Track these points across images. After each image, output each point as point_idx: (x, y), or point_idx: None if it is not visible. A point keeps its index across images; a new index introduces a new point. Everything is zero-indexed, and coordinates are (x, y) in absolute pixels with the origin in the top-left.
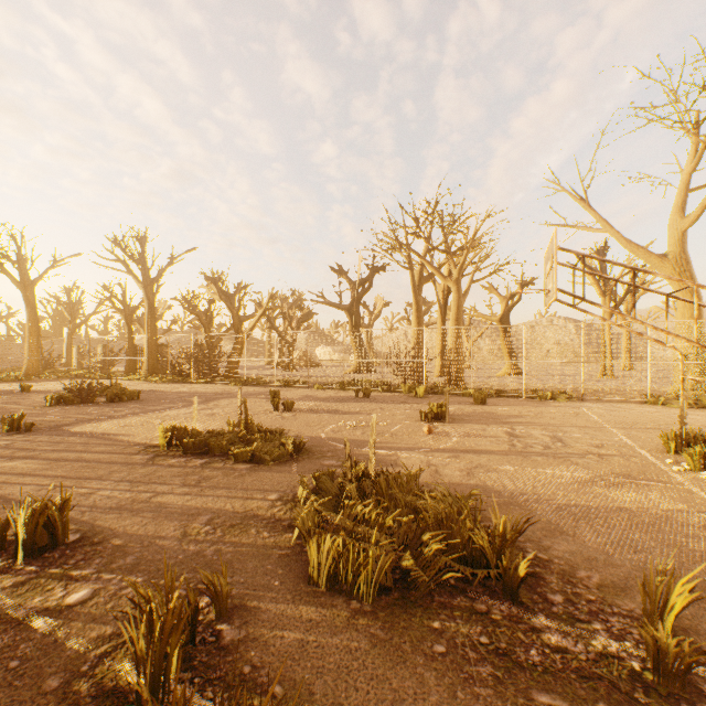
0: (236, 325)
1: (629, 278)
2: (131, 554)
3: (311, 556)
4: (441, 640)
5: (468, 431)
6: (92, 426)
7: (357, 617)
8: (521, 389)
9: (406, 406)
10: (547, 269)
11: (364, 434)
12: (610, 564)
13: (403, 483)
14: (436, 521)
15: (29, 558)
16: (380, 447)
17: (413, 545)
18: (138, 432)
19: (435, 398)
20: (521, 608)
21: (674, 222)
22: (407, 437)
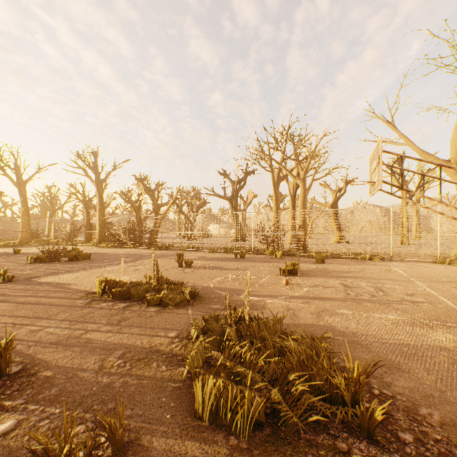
0: (156, 210)
1: (419, 178)
2: (56, 385)
3: (197, 394)
4: None
5: (314, 283)
6: (53, 278)
7: (235, 455)
8: (347, 253)
9: (269, 264)
10: (373, 167)
11: (240, 284)
12: (445, 401)
13: (270, 326)
14: (299, 362)
15: None
16: (251, 294)
17: (280, 383)
18: (84, 283)
19: (289, 259)
20: (377, 447)
21: (455, 137)
22: (271, 287)
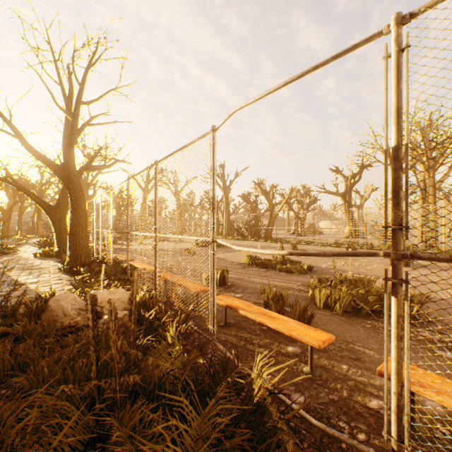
0: (270, 209)
1: None
2: (249, 290)
3: (316, 296)
4: (369, 325)
5: (425, 272)
6: None
7: (335, 315)
8: None
9: (382, 257)
10: None
11: None
12: None
13: (364, 283)
14: (376, 293)
15: (219, 286)
16: (357, 273)
17: (363, 301)
18: (233, 258)
19: None
20: (413, 326)
21: None
22: (377, 271)
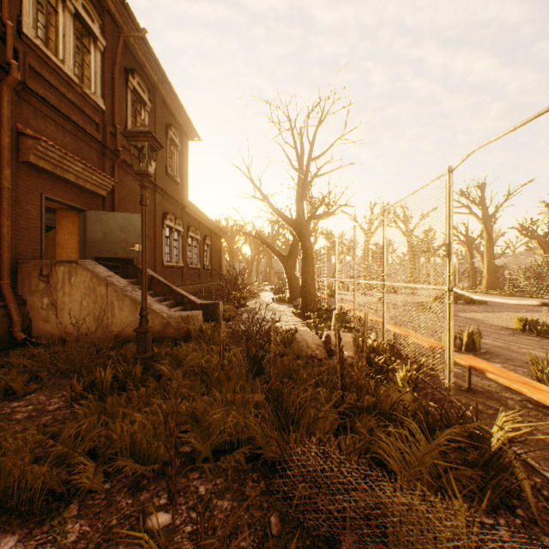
0: None
1: None
2: (515, 362)
3: None
4: None
5: None
6: (462, 314)
7: None
8: None
9: None
10: None
11: None
12: None
13: None
14: None
15: (465, 351)
16: None
17: None
18: (495, 321)
19: None
20: None
21: None
22: None
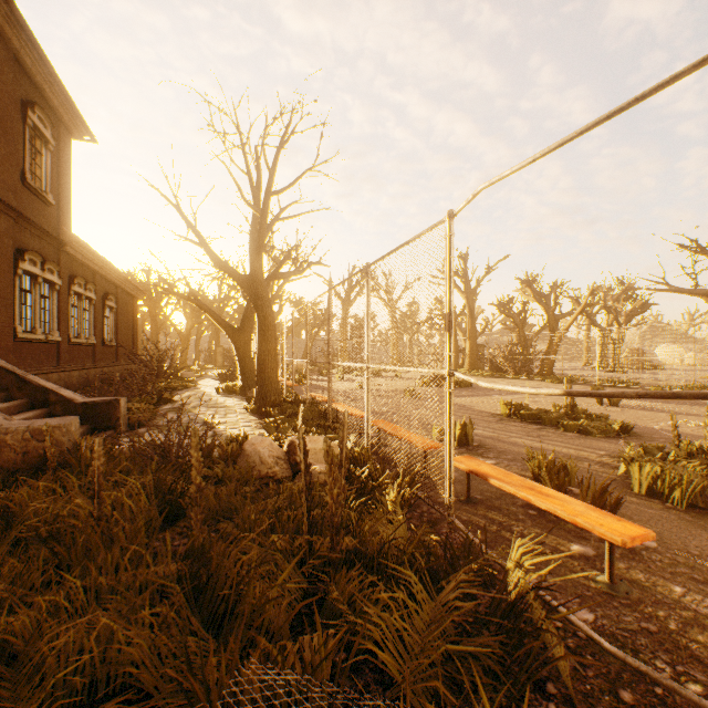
0: (550, 324)
1: None
2: (508, 455)
3: (633, 474)
4: None
5: None
6: None
7: (670, 509)
8: None
9: None
10: None
11: None
12: None
13: None
14: None
15: (458, 446)
16: None
17: None
18: (482, 406)
19: None
20: None
21: None
22: None
